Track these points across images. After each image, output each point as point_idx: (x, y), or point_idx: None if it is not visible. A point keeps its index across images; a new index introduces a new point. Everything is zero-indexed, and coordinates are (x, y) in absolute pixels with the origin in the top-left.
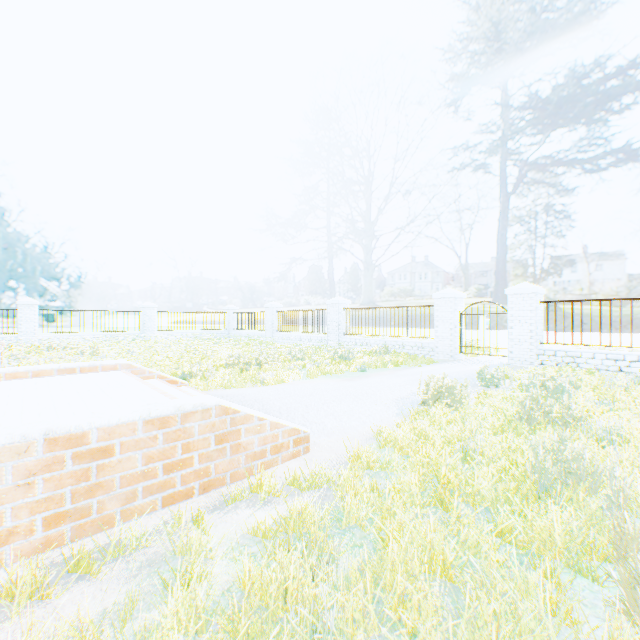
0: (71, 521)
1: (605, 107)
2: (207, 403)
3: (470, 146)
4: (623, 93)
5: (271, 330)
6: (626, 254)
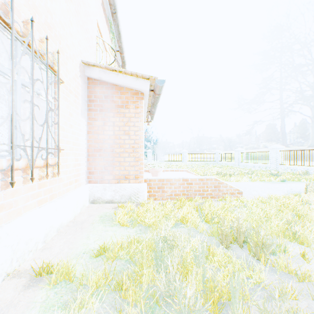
0: (186, 195)
1: None
2: (211, 177)
3: None
4: None
5: (237, 161)
6: None
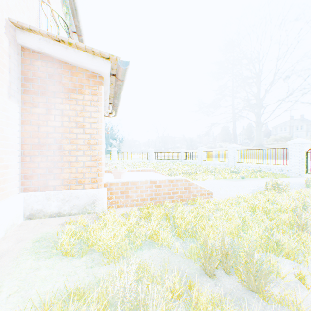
0: (154, 200)
1: None
2: (182, 178)
3: None
4: None
5: (200, 160)
6: None
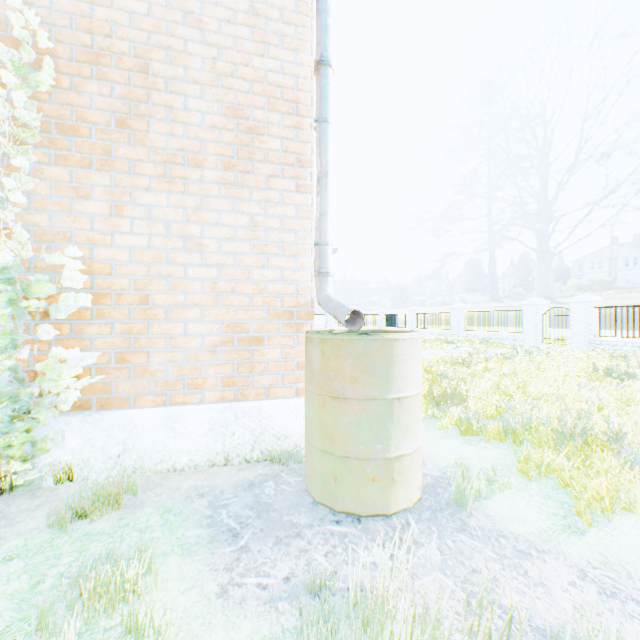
0: None
1: None
2: None
3: None
4: None
5: (410, 327)
6: None
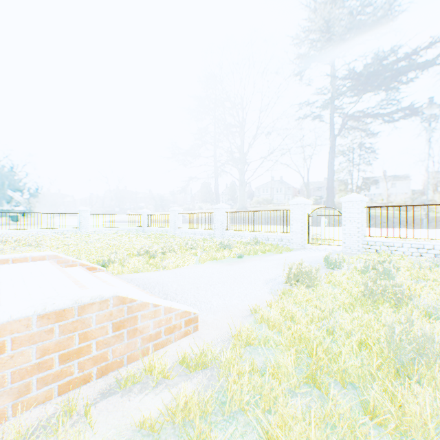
0: None
1: (399, 78)
2: (105, 295)
3: (311, 102)
4: (411, 69)
5: (174, 227)
6: (413, 176)
